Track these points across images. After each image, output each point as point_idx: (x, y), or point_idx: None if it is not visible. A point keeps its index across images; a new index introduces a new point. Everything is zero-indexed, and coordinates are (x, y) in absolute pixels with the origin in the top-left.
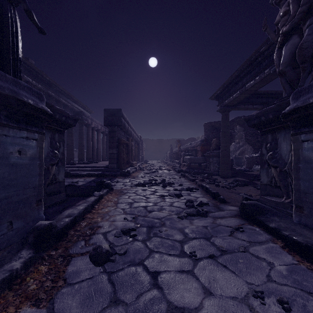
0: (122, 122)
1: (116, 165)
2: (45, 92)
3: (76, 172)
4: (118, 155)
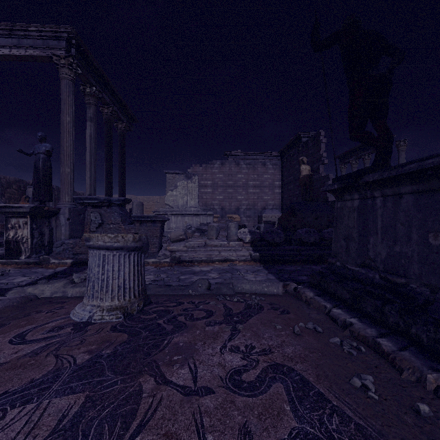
0: None
1: None
2: None
3: None
4: None
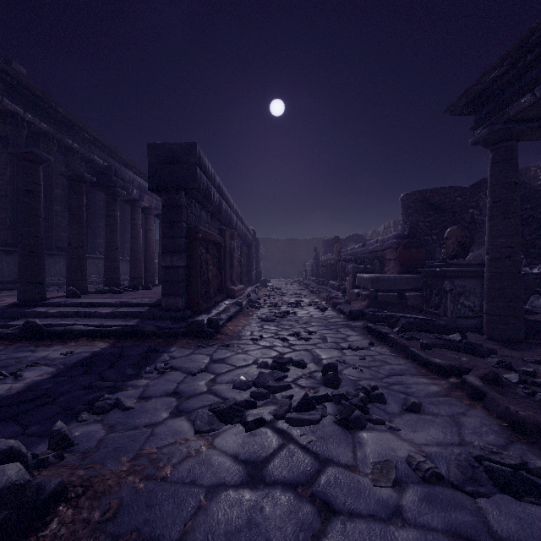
0: (199, 180)
1: (181, 301)
2: (57, 140)
3: (64, 323)
4: (189, 273)
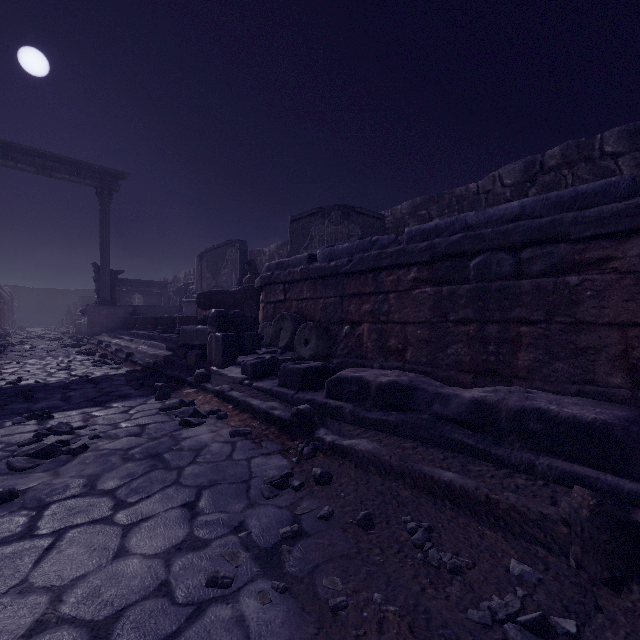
0: None
1: None
2: None
3: None
4: None
